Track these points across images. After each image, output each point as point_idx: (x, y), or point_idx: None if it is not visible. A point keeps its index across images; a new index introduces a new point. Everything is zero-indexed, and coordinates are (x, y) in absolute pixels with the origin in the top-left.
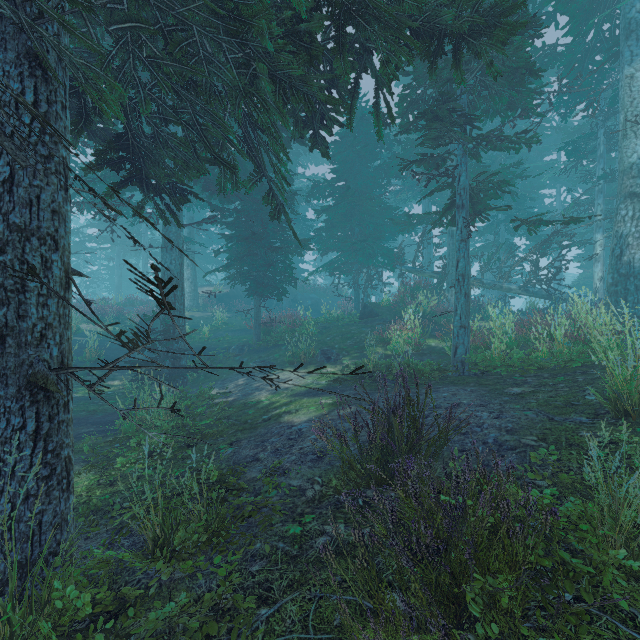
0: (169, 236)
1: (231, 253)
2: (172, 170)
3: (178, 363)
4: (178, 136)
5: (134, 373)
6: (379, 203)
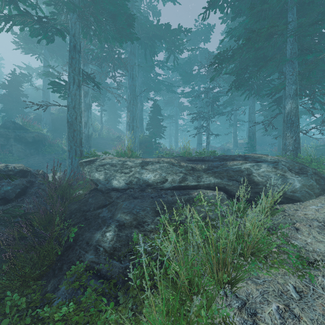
0: (251, 117)
1: (265, 121)
2: None
3: None
4: None
5: None
6: None
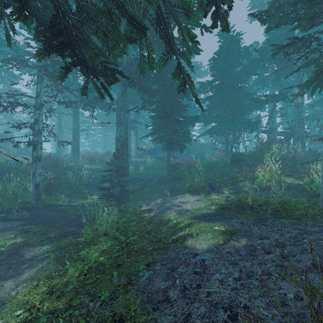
0: (120, 117)
1: (154, 126)
2: (98, 47)
3: (124, 188)
4: (94, 2)
5: (102, 193)
6: (243, 90)
